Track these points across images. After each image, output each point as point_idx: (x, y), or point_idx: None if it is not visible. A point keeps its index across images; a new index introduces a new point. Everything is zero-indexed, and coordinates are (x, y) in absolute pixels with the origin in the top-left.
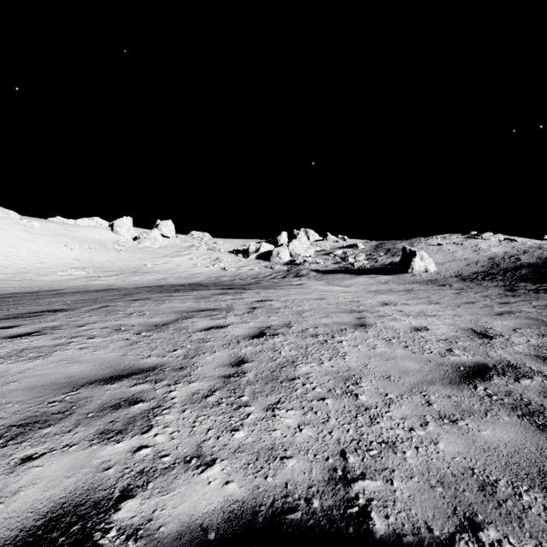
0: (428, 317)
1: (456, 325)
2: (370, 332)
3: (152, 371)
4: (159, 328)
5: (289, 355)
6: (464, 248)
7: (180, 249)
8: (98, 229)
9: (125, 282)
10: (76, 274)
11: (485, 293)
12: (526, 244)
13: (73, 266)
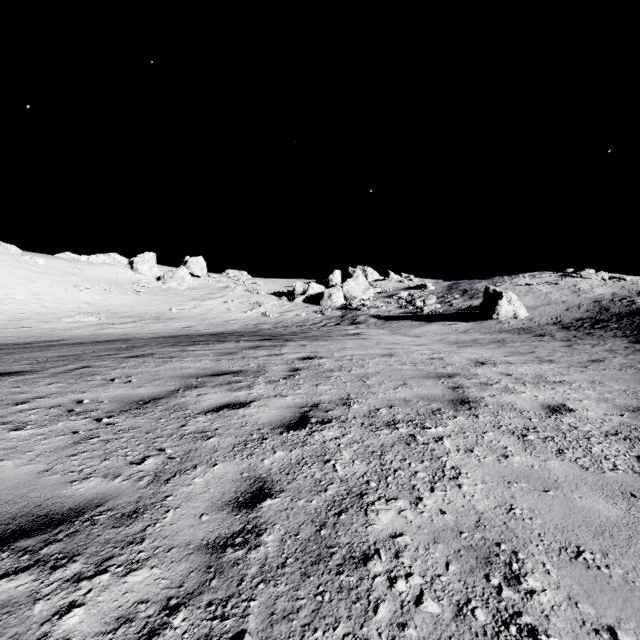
0: (555, 385)
1: (609, 400)
2: (482, 416)
3: (69, 523)
4: (141, 407)
5: (351, 476)
6: (560, 288)
7: (213, 291)
8: (115, 267)
9: (143, 330)
10: (85, 321)
11: (606, 346)
12: (637, 283)
13: (82, 311)
